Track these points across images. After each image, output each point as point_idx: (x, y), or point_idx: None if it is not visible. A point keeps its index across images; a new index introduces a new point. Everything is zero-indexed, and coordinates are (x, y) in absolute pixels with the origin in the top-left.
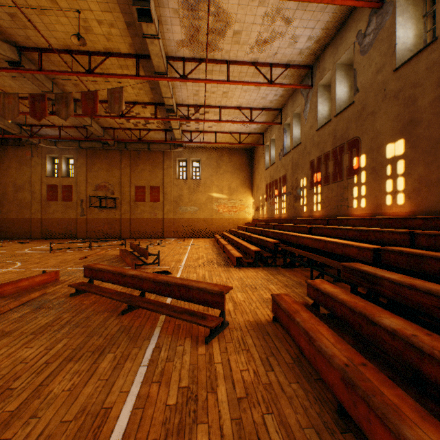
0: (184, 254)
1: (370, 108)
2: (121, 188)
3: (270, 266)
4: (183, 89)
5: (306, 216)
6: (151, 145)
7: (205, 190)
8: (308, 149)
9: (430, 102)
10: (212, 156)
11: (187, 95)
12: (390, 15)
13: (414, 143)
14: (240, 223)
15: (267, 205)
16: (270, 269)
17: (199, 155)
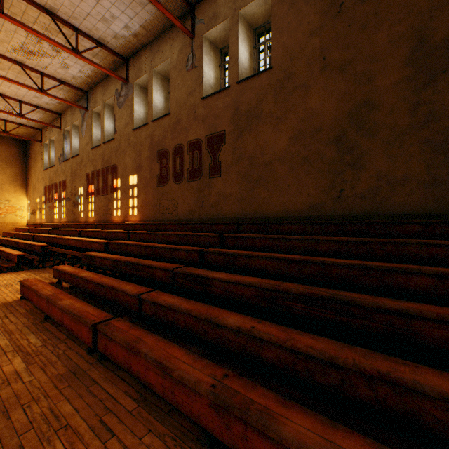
0: None
1: (123, 147)
2: None
3: (38, 268)
4: None
5: (84, 221)
6: None
7: None
8: (85, 162)
9: (146, 158)
10: None
11: None
12: (132, 93)
13: (141, 179)
14: (9, 228)
15: (46, 208)
16: (37, 270)
17: None
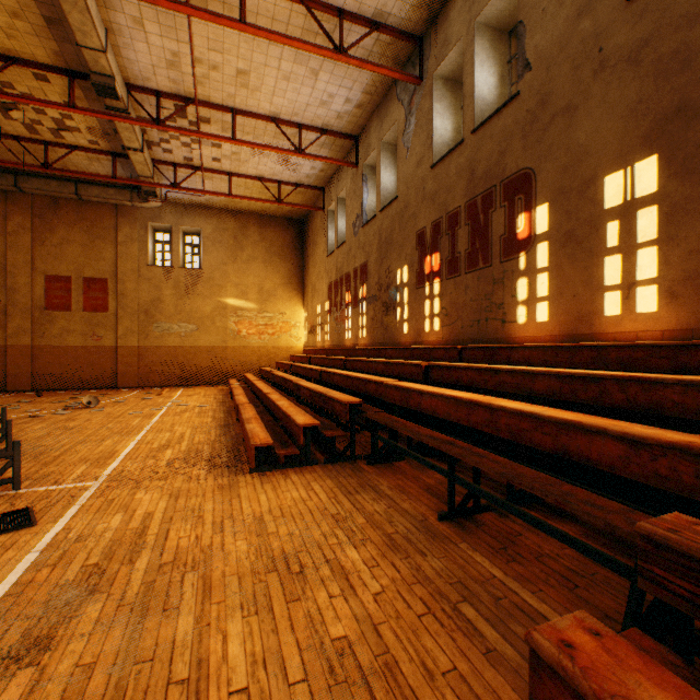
0: (136, 434)
1: (560, 99)
2: (7, 278)
3: (341, 460)
4: (139, 40)
5: (410, 342)
6: (84, 187)
7: (211, 291)
8: (413, 208)
9: None
10: (225, 226)
11: (151, 61)
12: None
13: (691, 161)
14: (282, 355)
15: (330, 322)
16: (342, 472)
17: (198, 222)
